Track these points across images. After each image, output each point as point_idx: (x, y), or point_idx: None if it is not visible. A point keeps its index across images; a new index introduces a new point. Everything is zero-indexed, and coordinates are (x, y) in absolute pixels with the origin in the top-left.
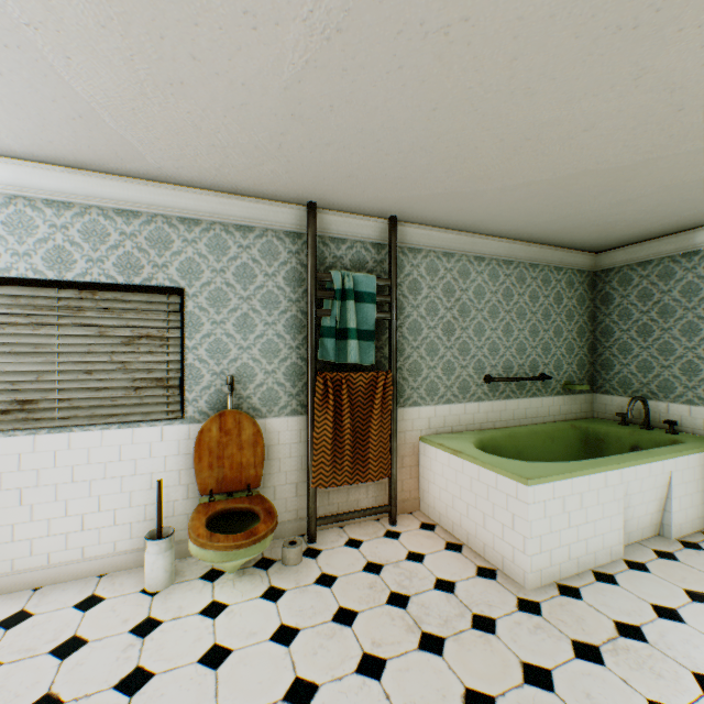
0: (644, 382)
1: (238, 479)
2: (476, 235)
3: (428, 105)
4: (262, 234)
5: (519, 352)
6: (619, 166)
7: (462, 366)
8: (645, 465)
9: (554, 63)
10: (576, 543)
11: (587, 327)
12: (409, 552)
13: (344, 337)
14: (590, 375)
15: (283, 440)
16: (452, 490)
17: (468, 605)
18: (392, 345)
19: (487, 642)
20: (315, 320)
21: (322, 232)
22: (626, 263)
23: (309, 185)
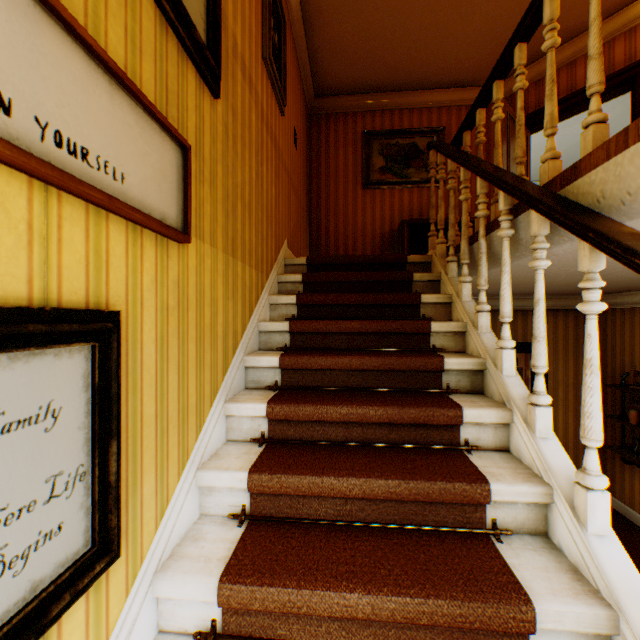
0: None
1: None
2: None
3: None
4: None
5: None
6: None
7: None
8: None
9: None
10: None
11: None
12: None
13: None
14: None
15: None
16: None
17: None
18: None
19: None
20: None
21: None
22: None
23: None
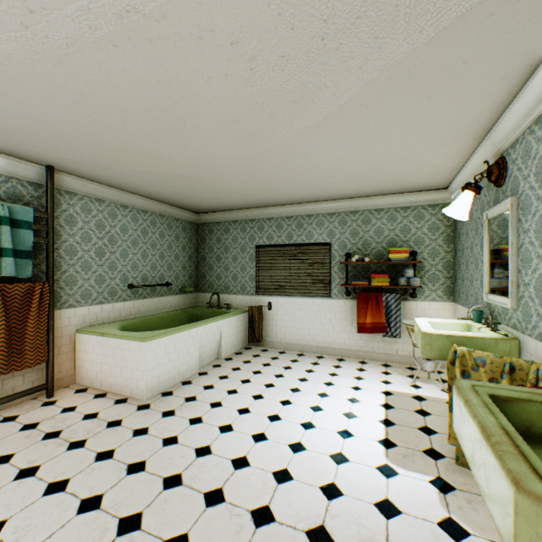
0: (219, 285)
1: None
2: (123, 191)
3: (74, 118)
4: None
5: (153, 269)
6: (193, 176)
7: (112, 278)
8: (210, 324)
9: (146, 128)
10: (174, 369)
11: (195, 255)
12: (65, 408)
13: None
14: (196, 282)
15: None
16: (101, 360)
17: (106, 419)
18: (50, 263)
19: (116, 430)
20: None
21: None
22: (212, 221)
23: None
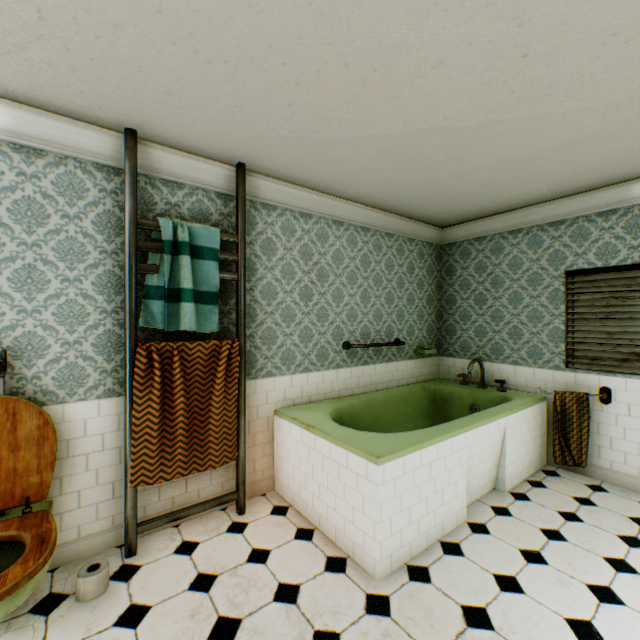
0: (480, 345)
1: (8, 492)
2: (335, 198)
3: None
4: (59, 162)
5: (377, 318)
6: (465, 126)
7: (321, 333)
8: (484, 426)
9: None
10: (426, 516)
11: (435, 295)
12: (253, 550)
13: (177, 299)
14: (437, 340)
15: (92, 430)
16: (305, 468)
17: (310, 619)
18: (239, 310)
19: None
20: (135, 277)
21: (150, 171)
22: (466, 238)
23: (117, 99)
